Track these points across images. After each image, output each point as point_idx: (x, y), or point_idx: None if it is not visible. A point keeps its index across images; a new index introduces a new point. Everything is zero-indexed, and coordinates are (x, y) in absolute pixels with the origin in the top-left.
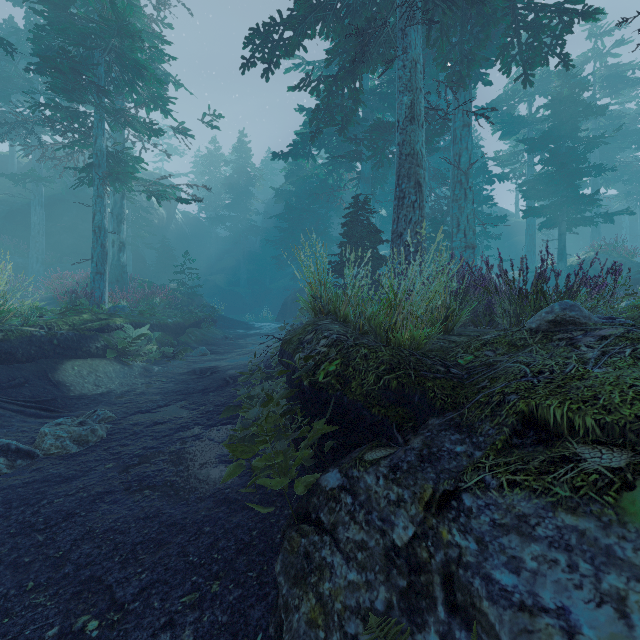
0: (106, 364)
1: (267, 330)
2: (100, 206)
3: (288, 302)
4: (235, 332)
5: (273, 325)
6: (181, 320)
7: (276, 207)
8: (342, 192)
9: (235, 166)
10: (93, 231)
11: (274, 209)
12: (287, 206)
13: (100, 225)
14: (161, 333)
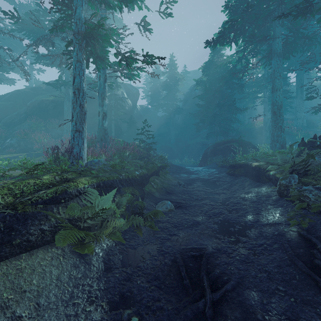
0: (51, 260)
1: (204, 175)
2: (79, 70)
3: (208, 152)
4: (181, 176)
5: (205, 170)
6: (145, 171)
7: (191, 96)
8: (246, 74)
9: (168, 75)
10: (73, 93)
11: (189, 98)
12: (205, 89)
13: (79, 87)
14: (129, 188)
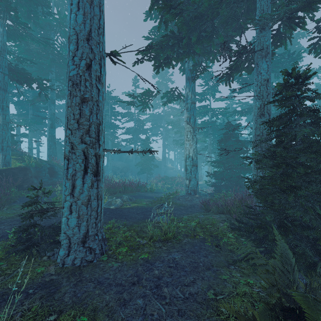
0: None
1: None
2: None
3: None
4: None
5: None
6: None
7: None
8: None
9: None
10: None
11: None
12: None
13: None
14: None
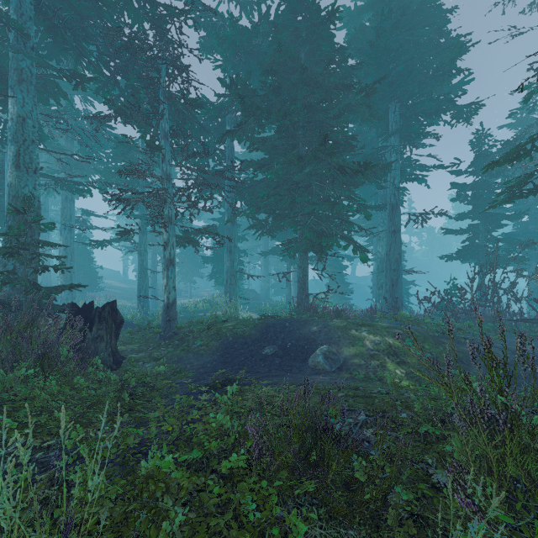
0: None
1: None
2: None
3: None
4: None
5: None
6: None
7: None
8: None
9: None
10: None
11: None
12: None
13: None
14: None
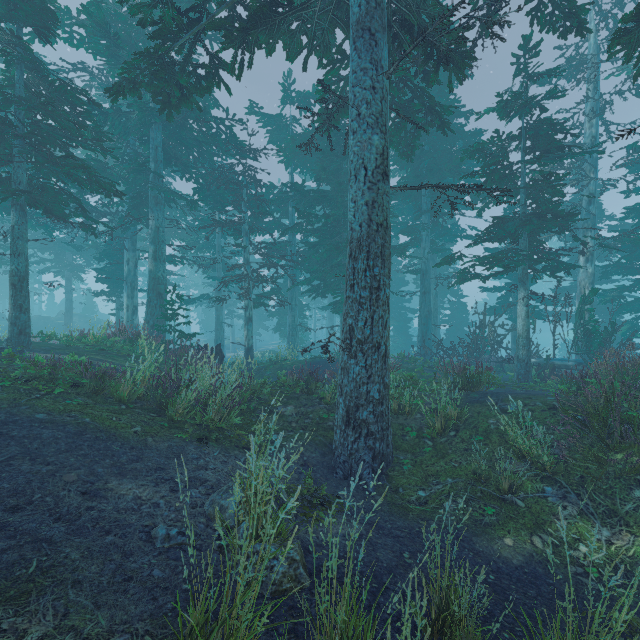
0: None
1: None
2: None
3: None
4: None
5: None
6: None
7: None
8: None
9: None
10: None
11: None
12: None
13: None
14: None
